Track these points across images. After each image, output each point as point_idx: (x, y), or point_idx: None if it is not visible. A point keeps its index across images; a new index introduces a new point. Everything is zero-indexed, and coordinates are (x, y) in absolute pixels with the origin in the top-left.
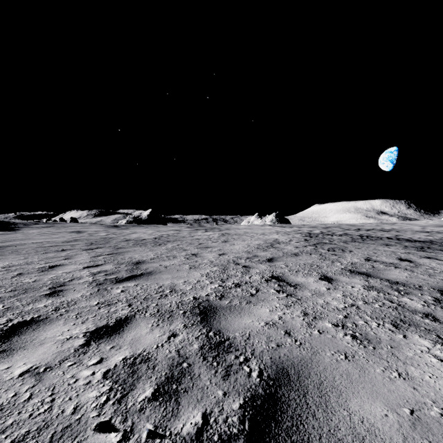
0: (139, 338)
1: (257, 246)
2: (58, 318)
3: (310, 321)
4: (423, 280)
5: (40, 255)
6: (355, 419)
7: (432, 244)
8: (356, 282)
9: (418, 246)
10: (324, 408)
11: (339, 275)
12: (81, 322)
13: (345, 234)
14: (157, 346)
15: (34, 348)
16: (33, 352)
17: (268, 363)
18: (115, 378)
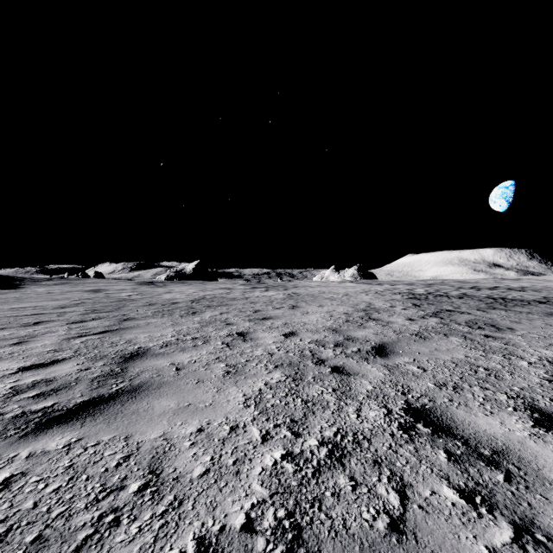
0: None
1: (345, 317)
2: None
3: None
4: None
5: None
6: None
7: None
8: None
9: None
10: None
11: None
12: None
13: (464, 295)
14: None
15: None
16: None
17: None
18: None
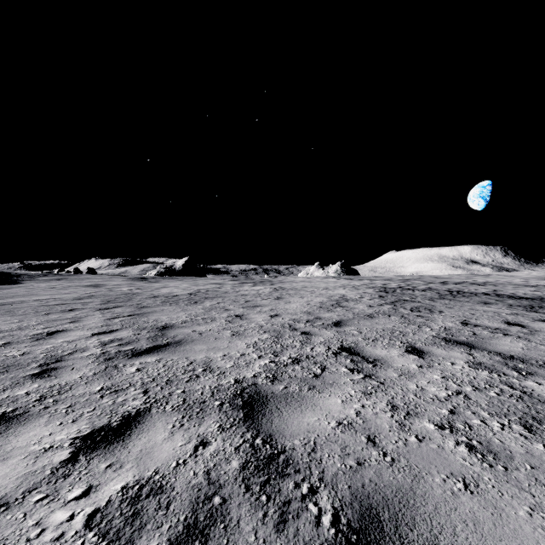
0: (152, 449)
1: (319, 305)
2: (41, 412)
3: (402, 419)
4: None
5: (40, 317)
6: None
7: (544, 302)
8: (457, 357)
9: (526, 304)
10: None
11: (431, 345)
12: (72, 420)
13: (429, 288)
14: (177, 463)
15: None
16: None
17: (347, 498)
18: (105, 528)
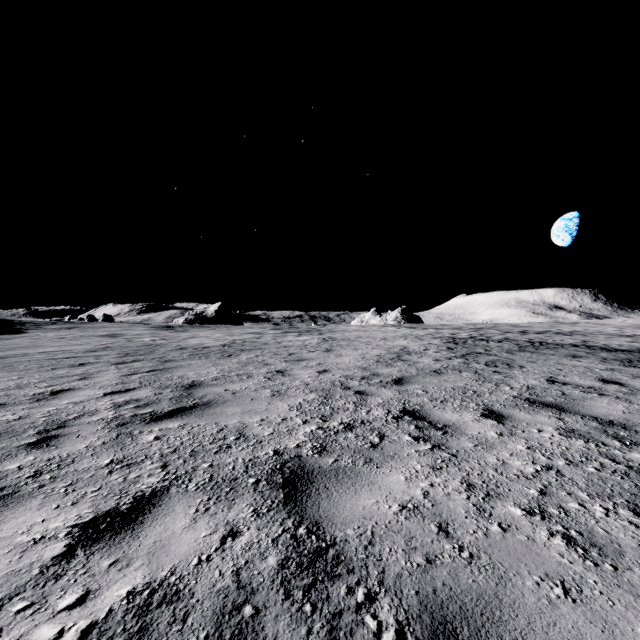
0: (168, 541)
1: (376, 359)
2: (33, 492)
3: (480, 502)
4: None
5: (44, 373)
6: None
7: None
8: (544, 422)
9: (623, 358)
10: None
11: (512, 408)
12: (71, 502)
13: (506, 339)
14: (199, 560)
15: None
16: None
17: (414, 608)
18: None
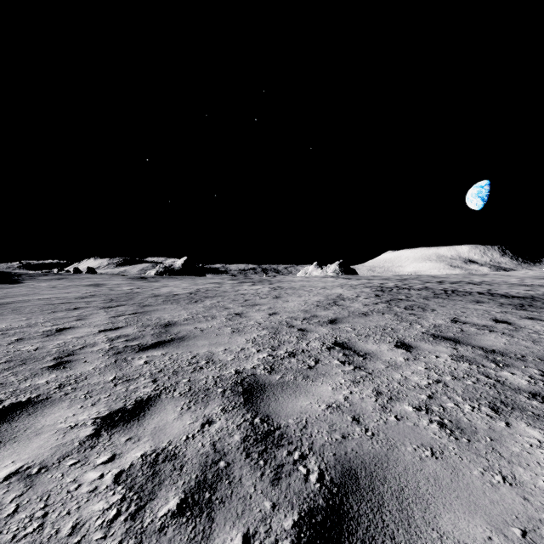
0: (164, 427)
1: (316, 304)
2: (62, 398)
3: (384, 403)
4: (526, 348)
5: (46, 315)
6: (448, 543)
7: (535, 301)
8: (442, 351)
9: (517, 303)
10: (406, 527)
11: (420, 341)
12: (91, 404)
13: (425, 288)
14: (187, 437)
15: (27, 440)
16: (26, 446)
17: (331, 462)
18: (130, 483)
